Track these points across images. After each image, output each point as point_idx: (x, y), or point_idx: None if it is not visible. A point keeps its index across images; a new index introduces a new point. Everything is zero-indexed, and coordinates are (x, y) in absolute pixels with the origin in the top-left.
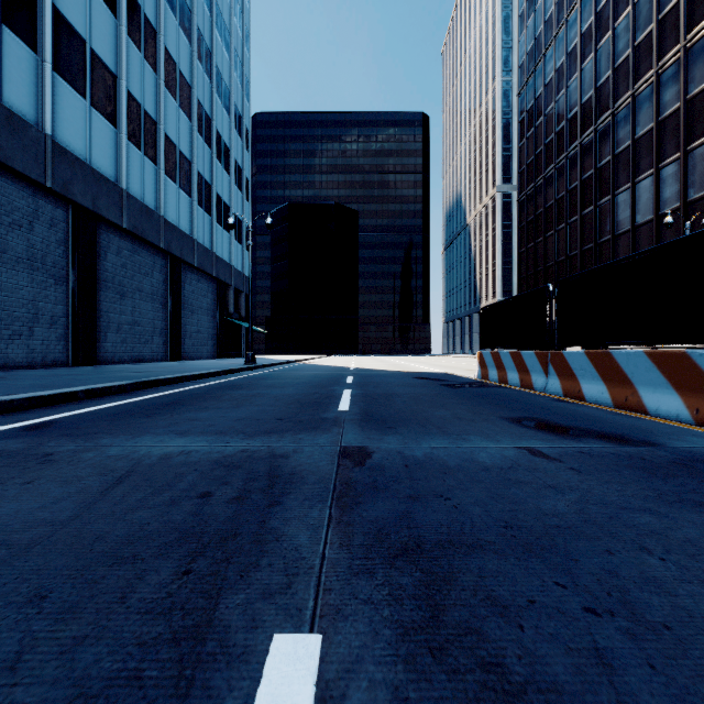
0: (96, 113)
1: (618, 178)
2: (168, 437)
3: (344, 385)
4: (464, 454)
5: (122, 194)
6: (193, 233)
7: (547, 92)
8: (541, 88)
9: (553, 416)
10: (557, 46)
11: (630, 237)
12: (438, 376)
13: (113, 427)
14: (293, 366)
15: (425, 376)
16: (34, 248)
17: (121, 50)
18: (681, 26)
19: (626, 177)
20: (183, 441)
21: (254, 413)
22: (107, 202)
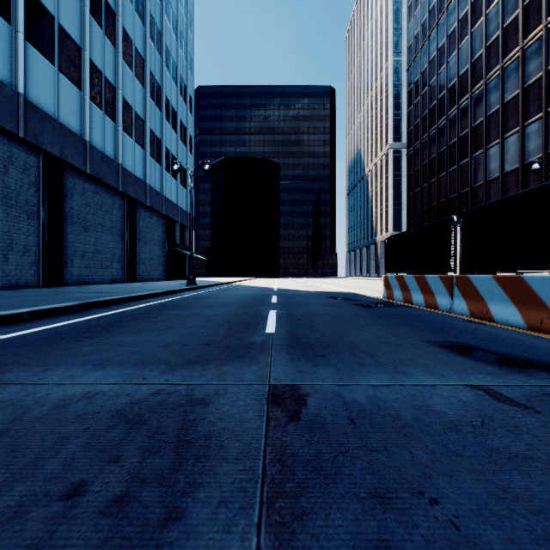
0: (63, 78)
1: (490, 135)
2: (82, 369)
3: (270, 305)
4: (415, 399)
5: (86, 145)
6: (146, 179)
7: (431, 67)
8: (426, 64)
9: (478, 340)
10: (439, 30)
11: (500, 182)
12: (349, 296)
13: (33, 355)
14: (226, 287)
15: (338, 296)
16: (9, 188)
17: (85, 26)
18: (543, 10)
19: (496, 134)
20: (95, 376)
21: (183, 336)
22: (72, 152)
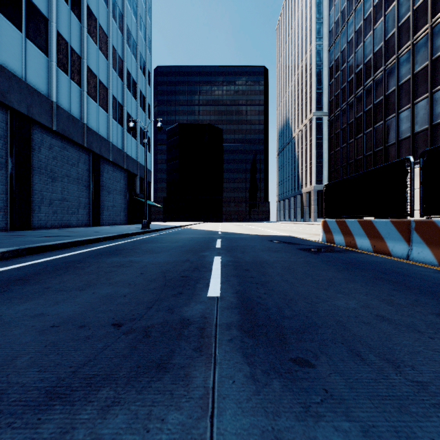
0: (30, 44)
1: (401, 101)
2: None
3: (214, 250)
4: None
5: (52, 105)
6: (109, 138)
7: (349, 47)
8: (345, 44)
9: None
10: (356, 15)
11: (411, 141)
12: (289, 239)
13: None
14: (177, 230)
15: (278, 239)
16: None
17: (52, 0)
18: None
19: (407, 100)
20: None
21: (94, 303)
22: (39, 110)
